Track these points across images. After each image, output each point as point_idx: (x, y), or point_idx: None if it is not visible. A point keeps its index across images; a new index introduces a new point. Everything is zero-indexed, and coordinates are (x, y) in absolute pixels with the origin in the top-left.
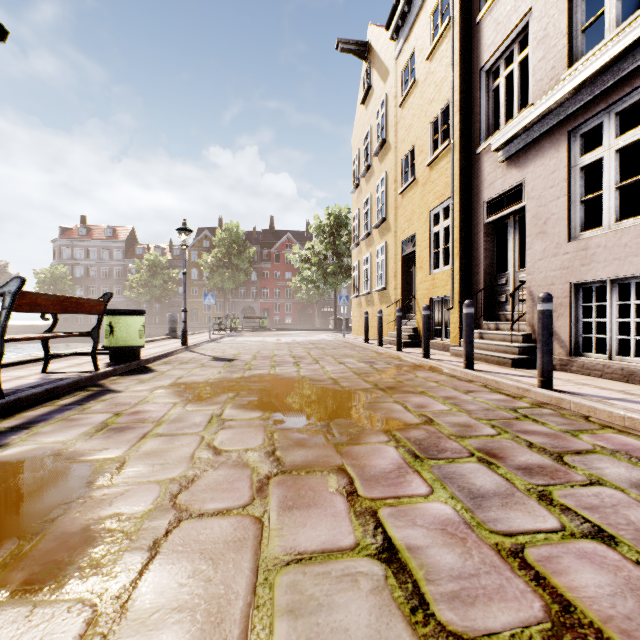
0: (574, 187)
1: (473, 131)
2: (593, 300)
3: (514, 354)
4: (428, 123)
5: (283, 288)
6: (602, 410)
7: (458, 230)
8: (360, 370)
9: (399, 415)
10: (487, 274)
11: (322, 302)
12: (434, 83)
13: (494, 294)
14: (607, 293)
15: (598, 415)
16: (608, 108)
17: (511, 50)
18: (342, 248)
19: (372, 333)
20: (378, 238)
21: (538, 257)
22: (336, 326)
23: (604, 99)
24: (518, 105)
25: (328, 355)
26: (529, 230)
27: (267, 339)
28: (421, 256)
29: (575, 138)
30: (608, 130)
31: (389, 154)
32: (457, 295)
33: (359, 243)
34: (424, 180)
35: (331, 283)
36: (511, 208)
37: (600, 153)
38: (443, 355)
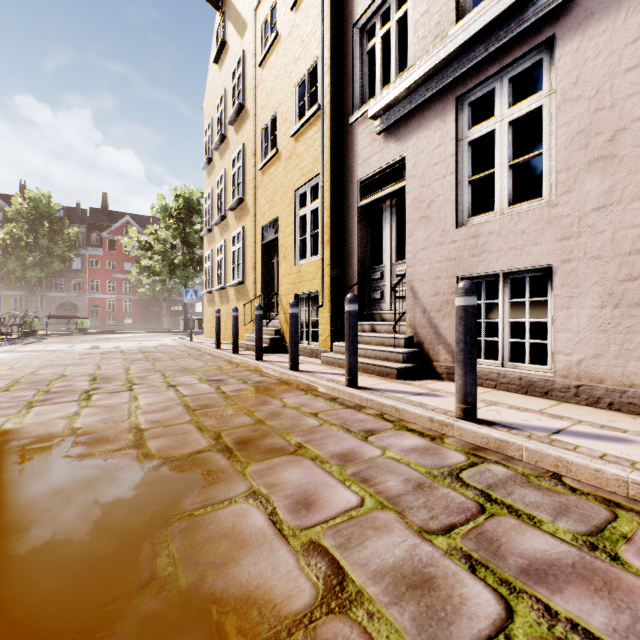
0: (462, 164)
1: (345, 98)
2: (483, 297)
3: (398, 362)
4: (293, 85)
5: (120, 281)
6: (583, 466)
7: (329, 213)
8: (198, 400)
9: (259, 566)
10: (361, 266)
11: (172, 300)
12: (300, 37)
13: (368, 290)
14: (500, 289)
15: (575, 473)
16: (501, 72)
17: (388, 6)
18: (194, 237)
19: (227, 336)
20: (234, 223)
21: (421, 246)
22: (187, 327)
23: (498, 60)
24: (396, 70)
25: (157, 371)
26: (410, 214)
27: (76, 347)
28: (285, 244)
29: (463, 107)
30: (501, 98)
31: (247, 122)
32: (328, 290)
33: (212, 229)
34: (288, 153)
35: (180, 276)
36: (389, 189)
37: (492, 125)
38: (313, 364)
